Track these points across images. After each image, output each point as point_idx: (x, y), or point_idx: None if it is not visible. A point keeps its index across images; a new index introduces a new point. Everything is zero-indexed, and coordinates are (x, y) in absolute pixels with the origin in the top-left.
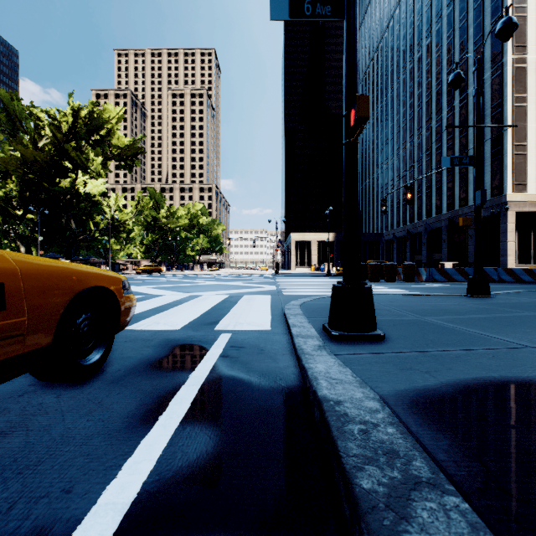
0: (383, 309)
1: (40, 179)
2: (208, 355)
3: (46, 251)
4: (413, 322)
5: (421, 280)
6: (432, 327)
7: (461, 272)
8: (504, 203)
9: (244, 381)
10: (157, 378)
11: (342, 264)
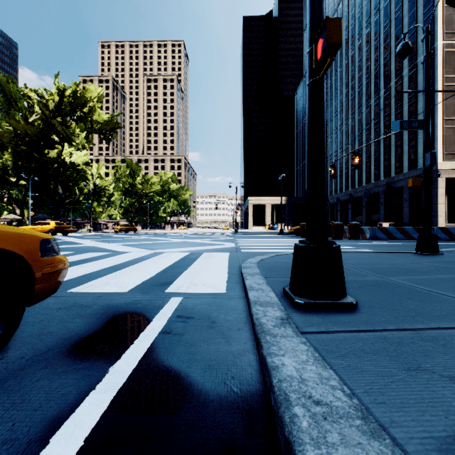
0: None
1: (31, 150)
2: (146, 331)
3: (36, 213)
4: (378, 283)
5: (365, 238)
6: (404, 291)
7: (401, 231)
8: (435, 170)
9: (182, 381)
10: (62, 375)
11: (293, 224)
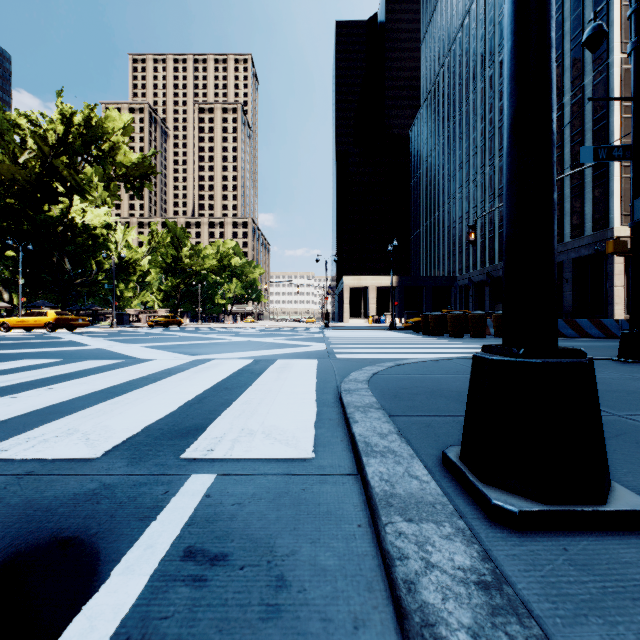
0: None
1: (22, 205)
2: None
3: (32, 298)
4: (620, 429)
5: None
6: None
7: (571, 325)
8: (610, 238)
9: None
10: None
11: (408, 314)
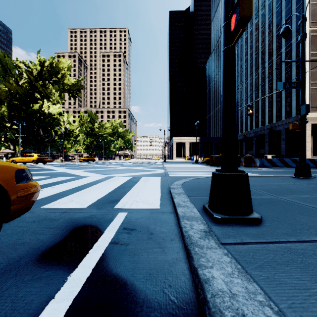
0: None
1: (20, 104)
2: (99, 241)
3: (25, 148)
4: (273, 200)
5: (256, 166)
6: (294, 207)
7: (281, 161)
8: None
9: (127, 290)
10: (28, 284)
11: (204, 156)
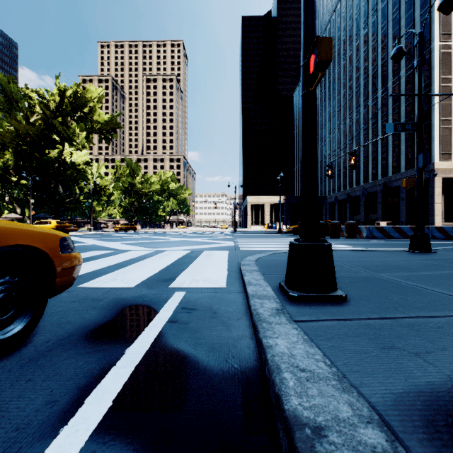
0: (335, 265)
1: (32, 150)
2: (154, 320)
3: (37, 212)
4: (369, 279)
5: (362, 236)
6: (391, 286)
7: (397, 230)
8: (432, 170)
9: (189, 360)
10: (85, 355)
11: (291, 223)
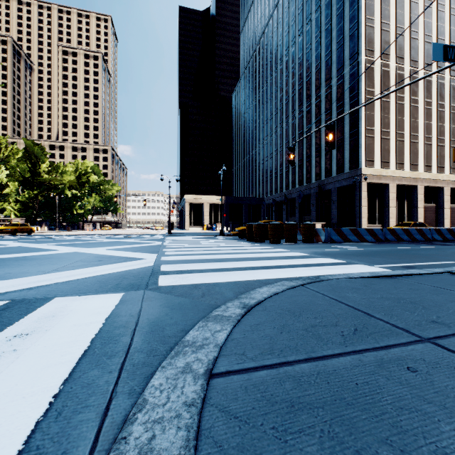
0: None
1: None
2: None
3: None
4: None
5: (320, 240)
6: None
7: (354, 232)
8: (359, 175)
9: None
10: None
11: (233, 224)
